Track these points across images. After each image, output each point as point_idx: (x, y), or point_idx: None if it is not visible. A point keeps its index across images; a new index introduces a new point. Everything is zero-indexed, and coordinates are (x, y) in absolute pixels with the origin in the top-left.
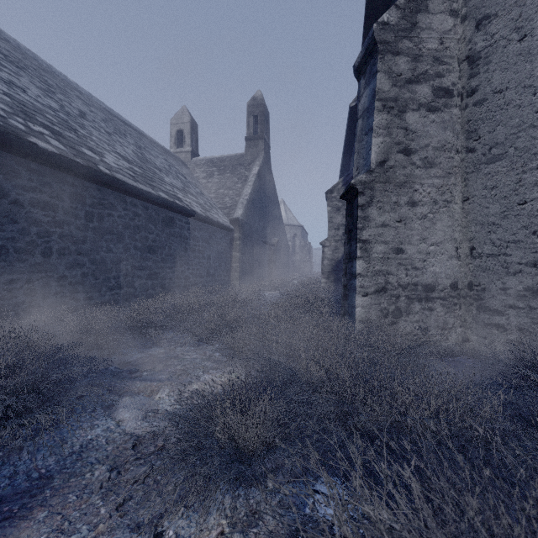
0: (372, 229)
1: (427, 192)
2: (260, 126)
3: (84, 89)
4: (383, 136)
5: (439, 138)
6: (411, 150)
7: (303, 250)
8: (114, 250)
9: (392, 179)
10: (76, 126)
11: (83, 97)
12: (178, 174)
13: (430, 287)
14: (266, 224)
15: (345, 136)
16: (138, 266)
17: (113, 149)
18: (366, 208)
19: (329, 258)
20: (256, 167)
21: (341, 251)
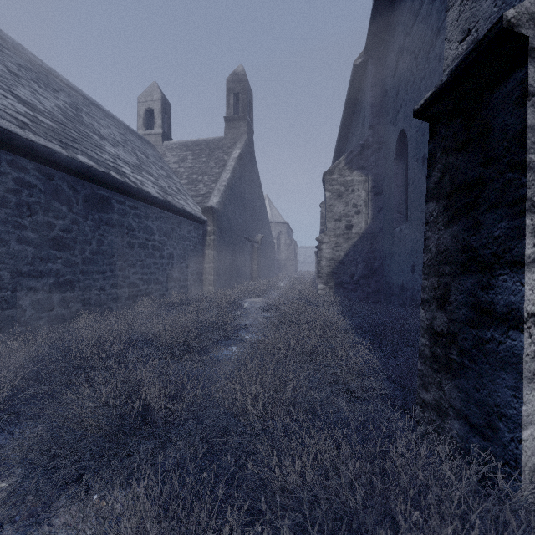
0: None
1: None
2: (241, 105)
3: (11, 38)
4: None
5: None
6: None
7: (289, 248)
8: None
9: None
10: None
11: (1, 41)
12: (137, 151)
13: None
14: (249, 218)
15: (344, 110)
16: (28, 272)
17: (4, 86)
18: None
19: (328, 257)
20: (237, 151)
21: (344, 249)
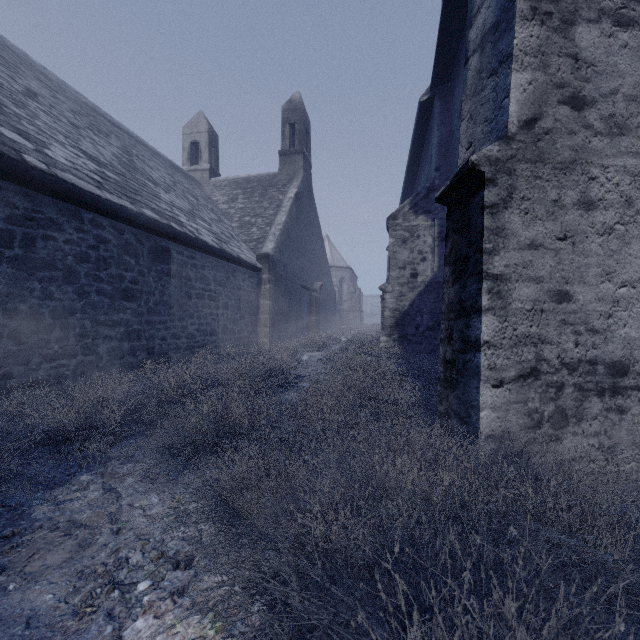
0: (512, 254)
1: (614, 183)
2: (298, 137)
3: (55, 75)
4: (533, 70)
5: (635, 78)
6: (584, 100)
7: (352, 297)
8: (58, 295)
9: (550, 155)
10: (5, 101)
11: (49, 83)
12: (186, 194)
13: (620, 368)
14: (307, 264)
15: (411, 146)
16: (104, 321)
17: (73, 143)
18: (500, 212)
19: (392, 308)
20: (293, 189)
21: (408, 299)
